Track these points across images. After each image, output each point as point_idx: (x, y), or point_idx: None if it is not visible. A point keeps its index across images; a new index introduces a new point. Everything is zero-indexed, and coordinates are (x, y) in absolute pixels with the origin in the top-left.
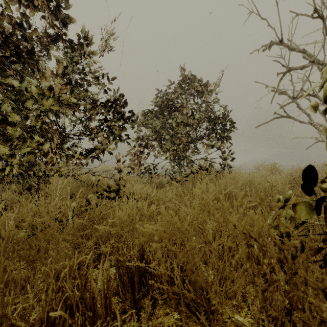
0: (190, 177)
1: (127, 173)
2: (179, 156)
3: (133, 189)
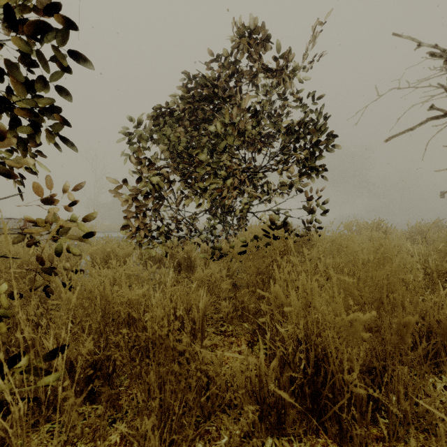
0: (249, 246)
1: (81, 240)
2: (224, 204)
3: (91, 288)
